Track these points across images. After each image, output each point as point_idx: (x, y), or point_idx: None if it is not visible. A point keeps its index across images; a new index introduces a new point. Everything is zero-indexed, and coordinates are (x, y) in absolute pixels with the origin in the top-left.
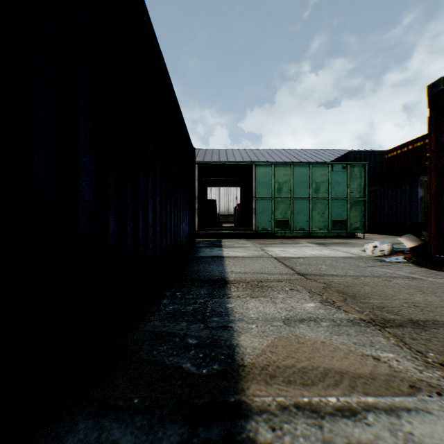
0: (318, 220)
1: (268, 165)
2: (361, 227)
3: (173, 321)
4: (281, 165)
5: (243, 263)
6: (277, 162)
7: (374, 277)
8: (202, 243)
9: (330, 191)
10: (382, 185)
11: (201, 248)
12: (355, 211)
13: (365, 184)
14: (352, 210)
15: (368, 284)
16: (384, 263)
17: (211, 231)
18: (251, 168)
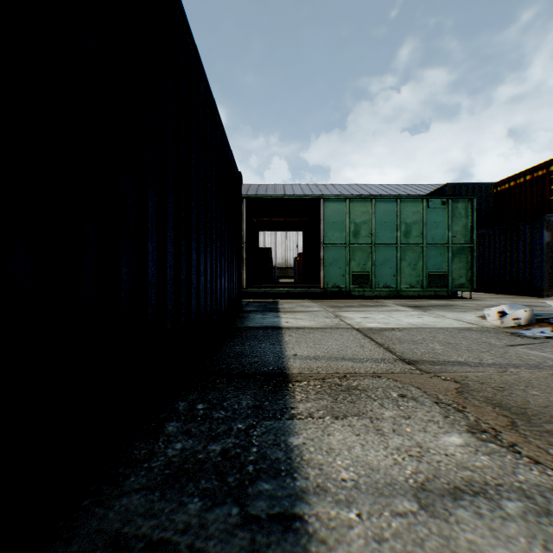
0: (408, 274)
1: (340, 200)
2: (467, 283)
3: (172, 494)
4: (358, 200)
5: (312, 340)
6: (353, 196)
7: (531, 368)
8: (251, 306)
9: (425, 234)
10: (492, 228)
11: (250, 312)
12: (459, 261)
13: (472, 225)
14: (455, 260)
15: (532, 384)
16: (528, 340)
17: (264, 289)
18: (317, 205)
